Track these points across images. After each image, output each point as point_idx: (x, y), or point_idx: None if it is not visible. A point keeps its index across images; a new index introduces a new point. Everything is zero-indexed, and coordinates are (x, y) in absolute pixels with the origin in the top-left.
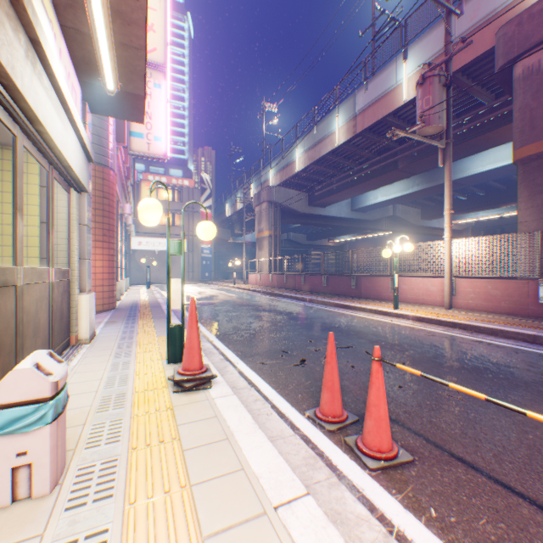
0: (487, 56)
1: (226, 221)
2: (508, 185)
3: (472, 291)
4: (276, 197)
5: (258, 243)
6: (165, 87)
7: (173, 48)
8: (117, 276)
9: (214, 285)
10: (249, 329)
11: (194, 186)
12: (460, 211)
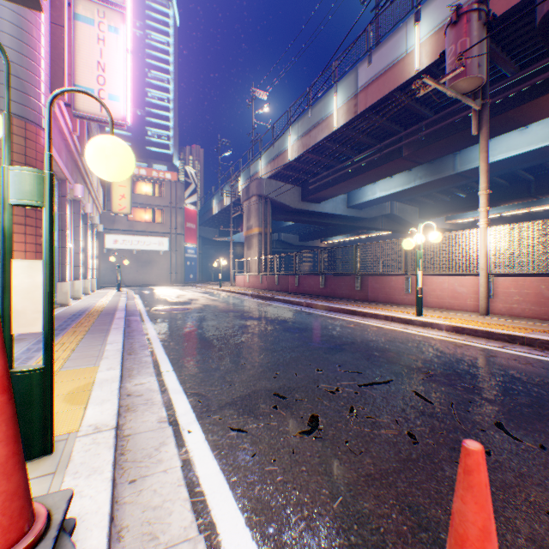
0: (519, 10)
1: (214, 219)
2: (512, 181)
3: (517, 292)
4: (266, 190)
5: (247, 241)
6: (123, 32)
7: (157, 36)
8: (64, 275)
9: (198, 288)
10: (225, 348)
11: (177, 179)
12: (460, 209)
